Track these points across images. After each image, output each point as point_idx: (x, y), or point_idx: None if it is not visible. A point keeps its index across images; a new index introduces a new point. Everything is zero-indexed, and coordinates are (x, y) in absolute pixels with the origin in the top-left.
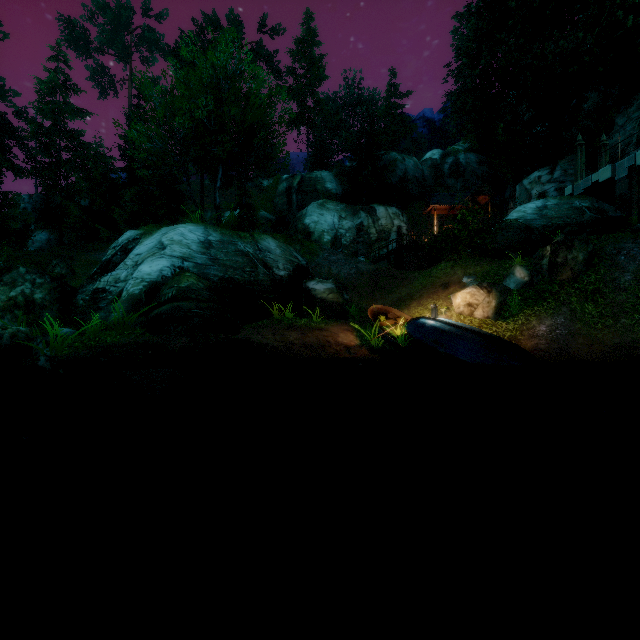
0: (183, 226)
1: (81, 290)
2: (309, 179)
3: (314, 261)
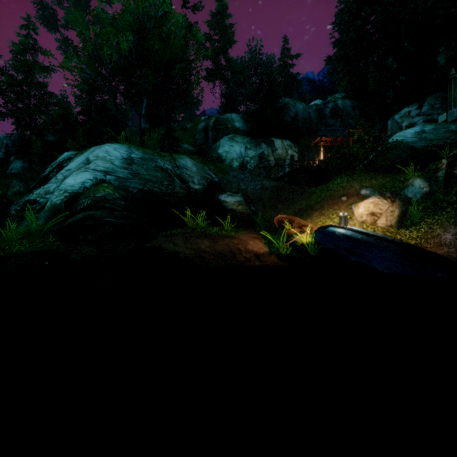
0: (108, 145)
1: (16, 201)
2: (222, 119)
3: (225, 179)
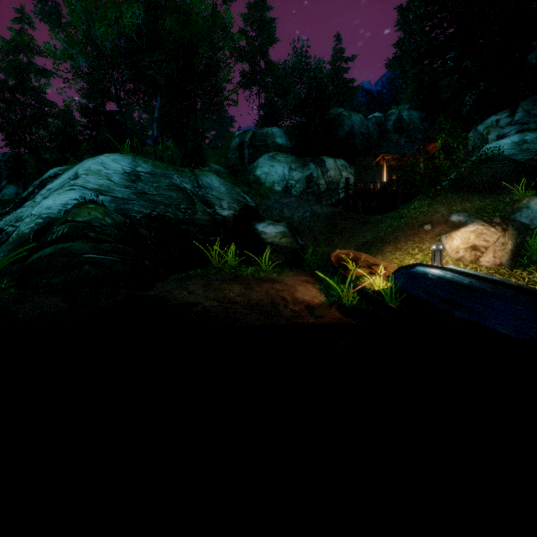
0: (106, 155)
1: None
2: (260, 134)
3: (264, 203)
